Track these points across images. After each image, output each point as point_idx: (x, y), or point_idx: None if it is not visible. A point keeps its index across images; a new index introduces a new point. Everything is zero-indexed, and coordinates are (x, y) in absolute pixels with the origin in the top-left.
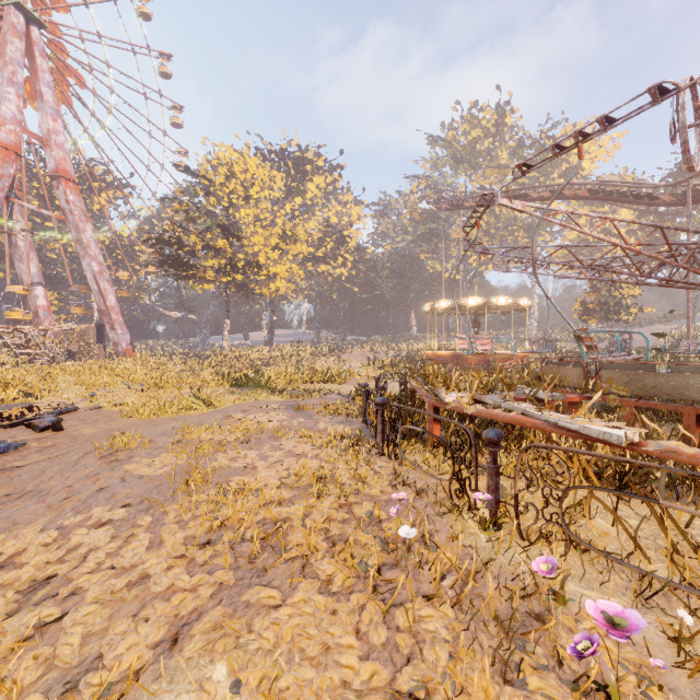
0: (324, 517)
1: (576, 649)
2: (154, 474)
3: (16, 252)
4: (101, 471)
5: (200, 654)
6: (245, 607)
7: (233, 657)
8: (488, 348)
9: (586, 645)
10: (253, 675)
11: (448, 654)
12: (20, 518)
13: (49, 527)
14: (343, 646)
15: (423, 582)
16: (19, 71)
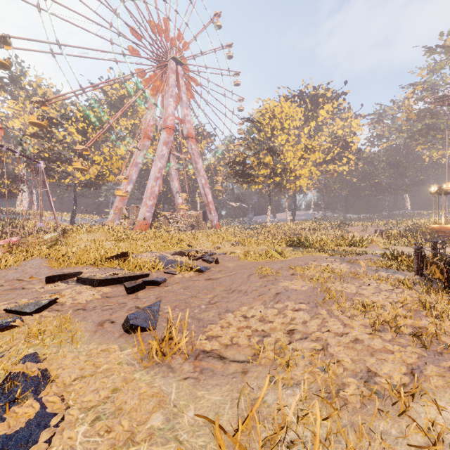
0: None
1: None
2: (302, 289)
3: (171, 177)
4: (267, 285)
5: (442, 387)
6: (448, 370)
7: None
8: None
9: None
10: None
11: None
12: (243, 301)
13: (266, 307)
14: None
15: None
16: (174, 90)
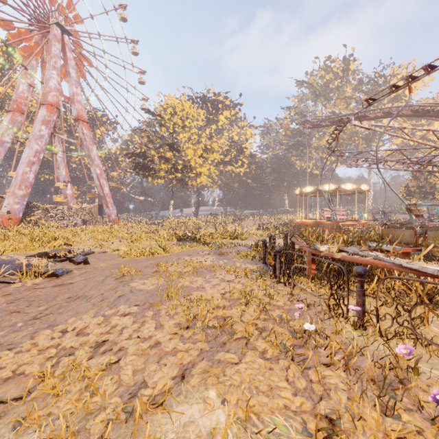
0: (254, 316)
1: (435, 398)
2: (148, 289)
3: (56, 163)
4: (117, 286)
5: (199, 385)
6: (218, 362)
7: (218, 387)
8: (344, 217)
9: None
10: (232, 397)
11: (346, 397)
12: (79, 310)
13: (97, 315)
14: (281, 387)
15: (321, 357)
16: (58, 61)
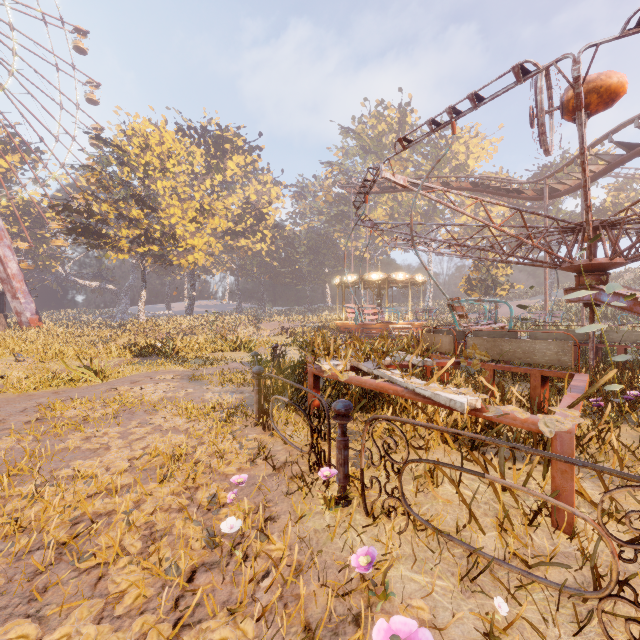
0: (146, 510)
1: None
2: None
3: None
4: None
5: None
6: None
7: None
8: (375, 317)
9: None
10: None
11: None
12: None
13: None
14: None
15: (240, 585)
16: None
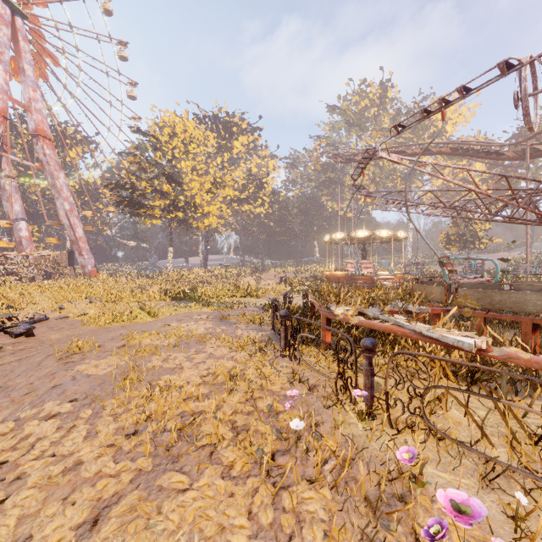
0: (231, 411)
1: (429, 532)
2: (99, 373)
3: (4, 194)
4: (57, 371)
5: (115, 535)
6: (158, 491)
7: (141, 538)
8: (371, 270)
9: (437, 529)
10: None
11: (324, 533)
12: None
13: (9, 419)
14: (236, 527)
15: (309, 466)
16: (6, 52)
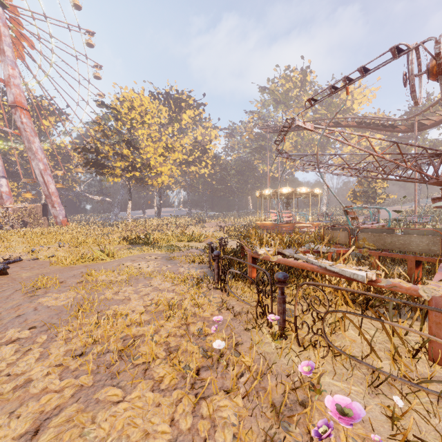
0: (165, 334)
1: (318, 432)
2: (58, 304)
3: None
4: (22, 303)
5: None
6: (95, 403)
7: None
8: (290, 219)
9: (325, 430)
10: None
11: (233, 435)
12: None
13: None
14: (159, 432)
15: (227, 379)
16: None
